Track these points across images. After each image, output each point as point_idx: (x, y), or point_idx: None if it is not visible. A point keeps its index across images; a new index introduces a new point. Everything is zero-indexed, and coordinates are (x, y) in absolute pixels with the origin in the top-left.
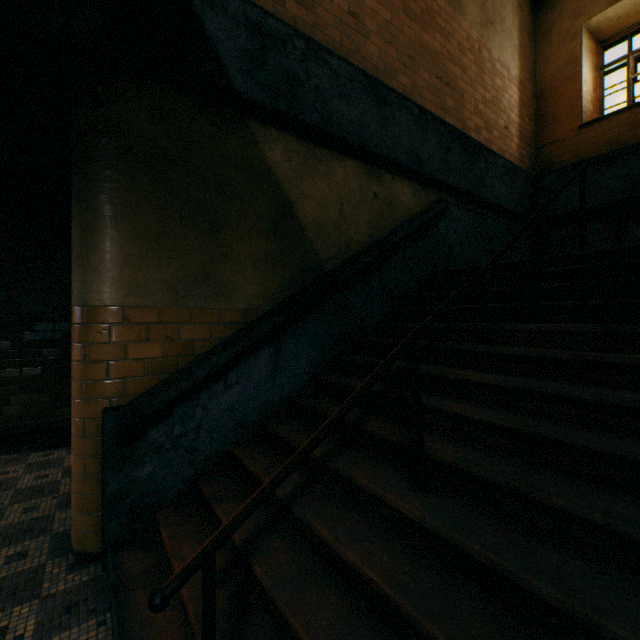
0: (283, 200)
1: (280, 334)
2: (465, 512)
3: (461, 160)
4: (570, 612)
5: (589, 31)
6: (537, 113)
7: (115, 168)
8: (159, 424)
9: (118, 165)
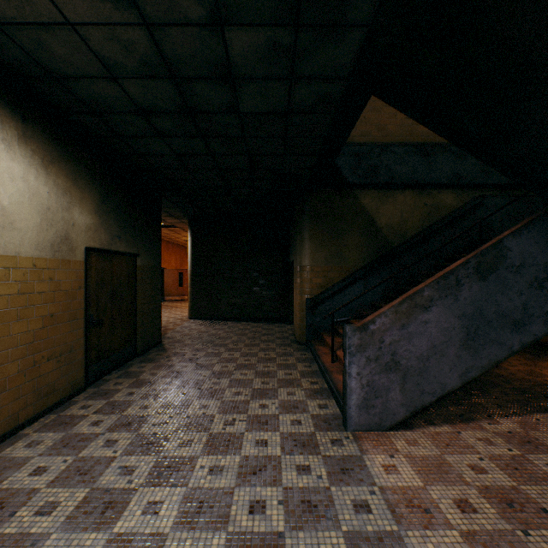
0: (369, 219)
1: (367, 276)
2: None
3: None
4: None
5: None
6: None
7: (309, 222)
8: (321, 305)
9: (310, 221)
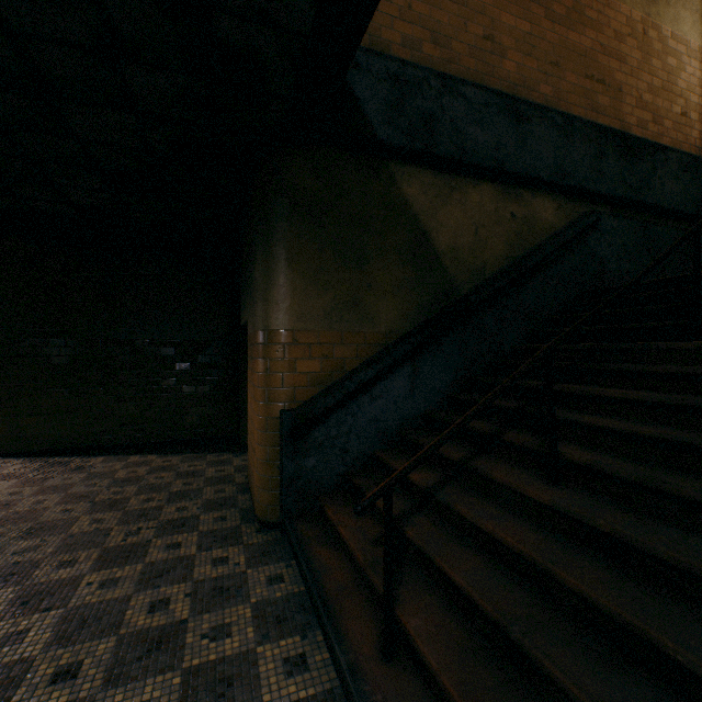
0: (419, 231)
1: (417, 355)
2: (595, 501)
3: (618, 163)
4: (680, 564)
5: None
6: None
7: (287, 220)
8: (320, 426)
9: (289, 218)
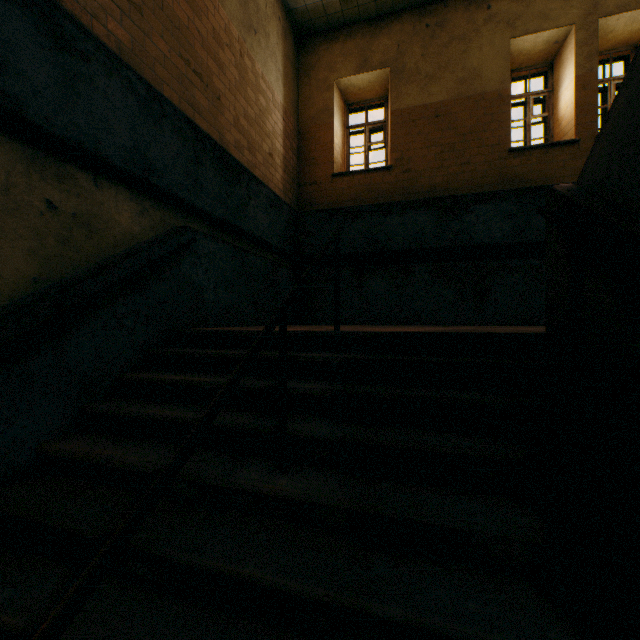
0: None
1: None
2: None
3: (217, 179)
4: None
5: (340, 89)
6: (300, 150)
7: None
8: None
9: None
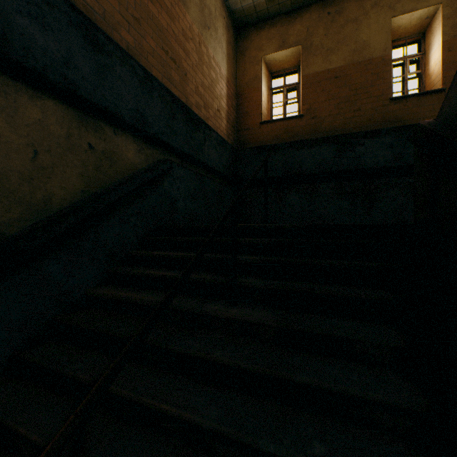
0: None
1: None
2: None
3: (185, 128)
4: None
5: (266, 63)
6: (238, 106)
7: None
8: None
9: None
